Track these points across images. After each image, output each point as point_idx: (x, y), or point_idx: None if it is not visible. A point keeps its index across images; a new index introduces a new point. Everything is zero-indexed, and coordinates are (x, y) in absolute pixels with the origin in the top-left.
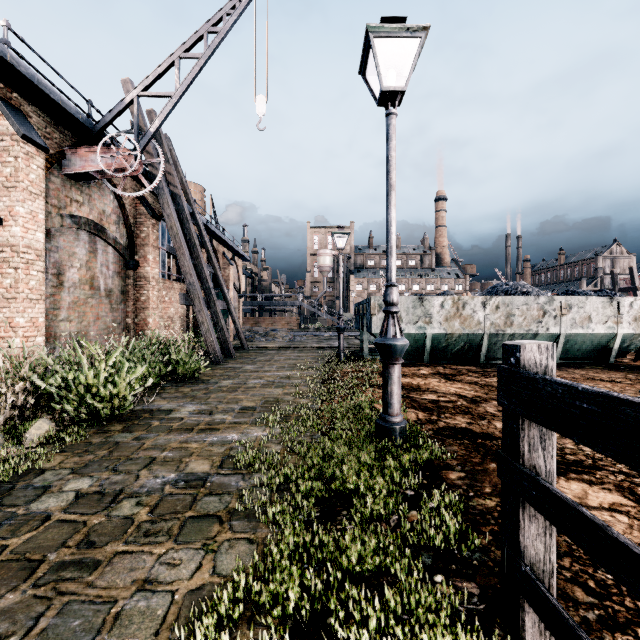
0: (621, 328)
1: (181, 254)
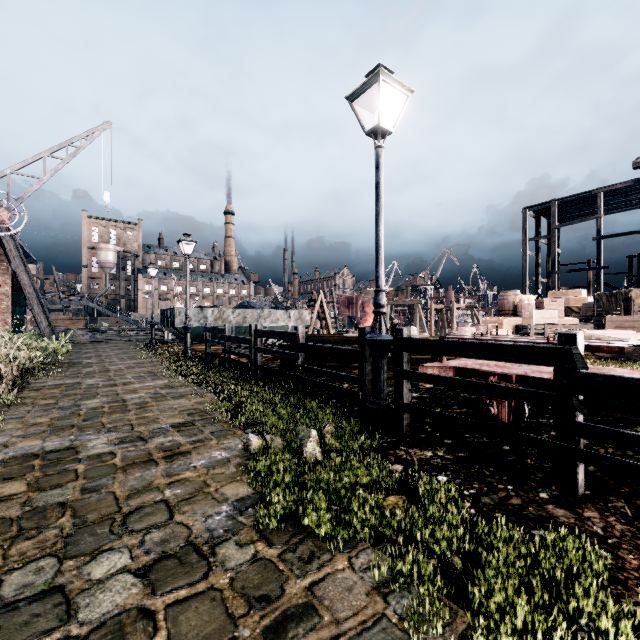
0: (290, 323)
1: (20, 271)
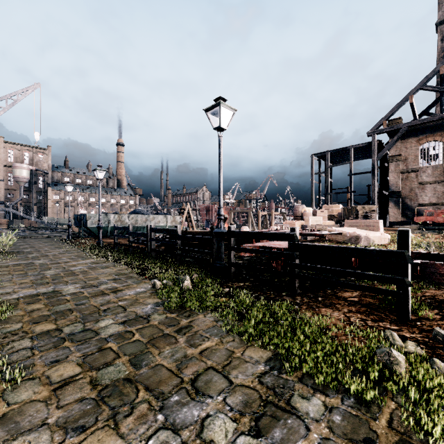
0: (168, 224)
1: None
